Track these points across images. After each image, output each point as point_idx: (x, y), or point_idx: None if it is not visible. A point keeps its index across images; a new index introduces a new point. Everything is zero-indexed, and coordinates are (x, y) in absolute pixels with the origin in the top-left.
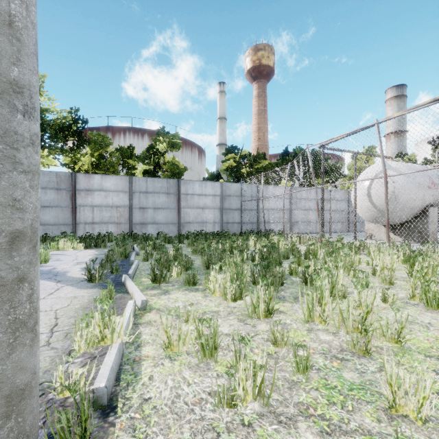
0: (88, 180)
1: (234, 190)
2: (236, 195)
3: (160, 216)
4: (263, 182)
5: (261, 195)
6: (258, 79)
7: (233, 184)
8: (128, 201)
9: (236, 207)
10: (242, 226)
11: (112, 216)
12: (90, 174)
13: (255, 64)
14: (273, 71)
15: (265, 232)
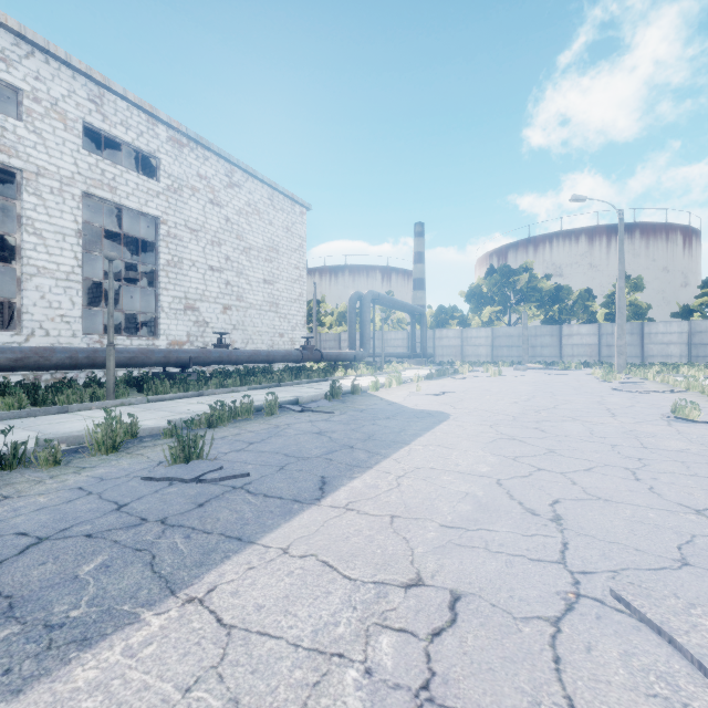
0: (569, 328)
1: (705, 326)
2: None
3: None
4: None
5: None
6: None
7: (704, 321)
8: (597, 341)
9: None
10: None
11: (586, 351)
12: (570, 325)
13: None
14: None
15: None
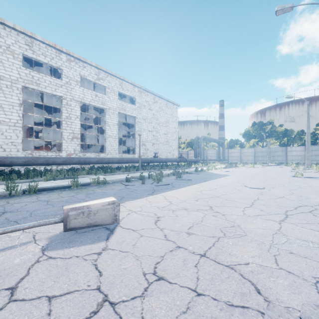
0: (290, 148)
1: None
2: None
3: (318, 158)
4: None
5: None
6: None
7: None
8: (304, 153)
9: None
10: None
11: (298, 158)
12: (291, 147)
13: None
14: None
15: None
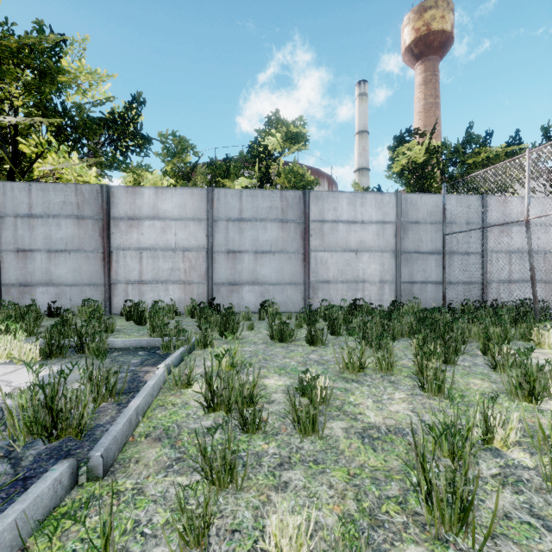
0: (131, 198)
1: (426, 209)
2: (432, 222)
3: (268, 268)
4: (528, 174)
5: (491, 219)
6: (424, 57)
7: (424, 196)
8: (205, 238)
9: (431, 248)
10: (445, 289)
11: (176, 268)
12: (135, 187)
13: (420, 34)
14: (450, 39)
15: (536, 310)
